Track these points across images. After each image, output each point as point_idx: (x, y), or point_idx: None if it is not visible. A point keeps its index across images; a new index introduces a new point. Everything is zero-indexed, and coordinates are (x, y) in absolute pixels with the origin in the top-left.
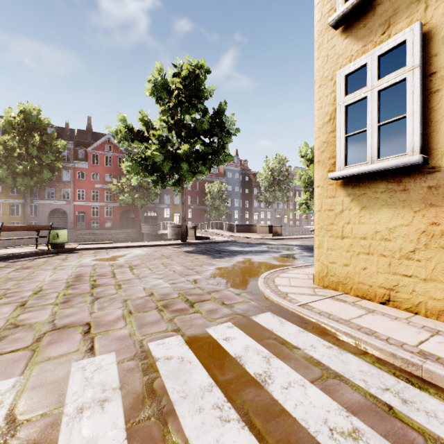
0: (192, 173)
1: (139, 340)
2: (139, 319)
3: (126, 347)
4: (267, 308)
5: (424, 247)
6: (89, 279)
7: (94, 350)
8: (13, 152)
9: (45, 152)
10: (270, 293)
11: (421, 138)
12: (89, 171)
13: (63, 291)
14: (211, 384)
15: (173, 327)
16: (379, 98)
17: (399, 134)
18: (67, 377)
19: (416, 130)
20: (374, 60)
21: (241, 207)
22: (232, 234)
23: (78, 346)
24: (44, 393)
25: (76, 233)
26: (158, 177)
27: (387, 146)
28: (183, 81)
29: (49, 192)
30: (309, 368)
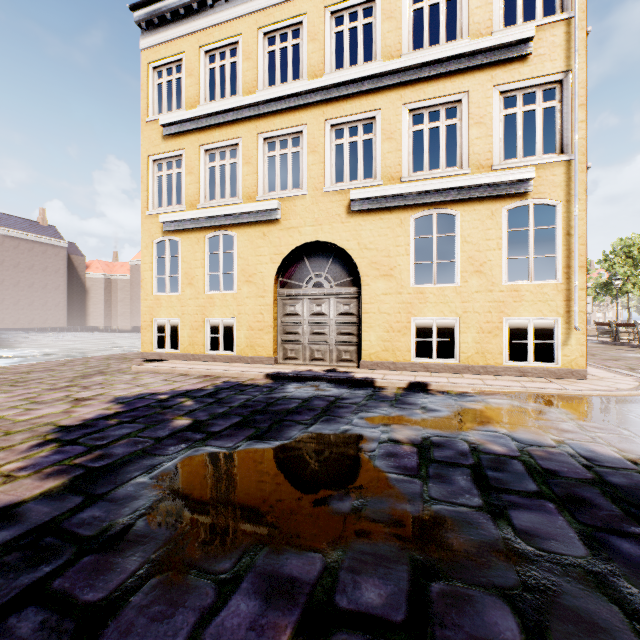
0: None
1: None
2: None
3: None
4: None
5: None
6: None
7: None
8: None
9: None
10: None
11: None
12: None
13: None
14: None
15: None
16: None
17: None
18: None
19: None
20: None
21: None
22: None
23: None
24: None
25: None
26: None
27: None
28: None
29: None
30: None
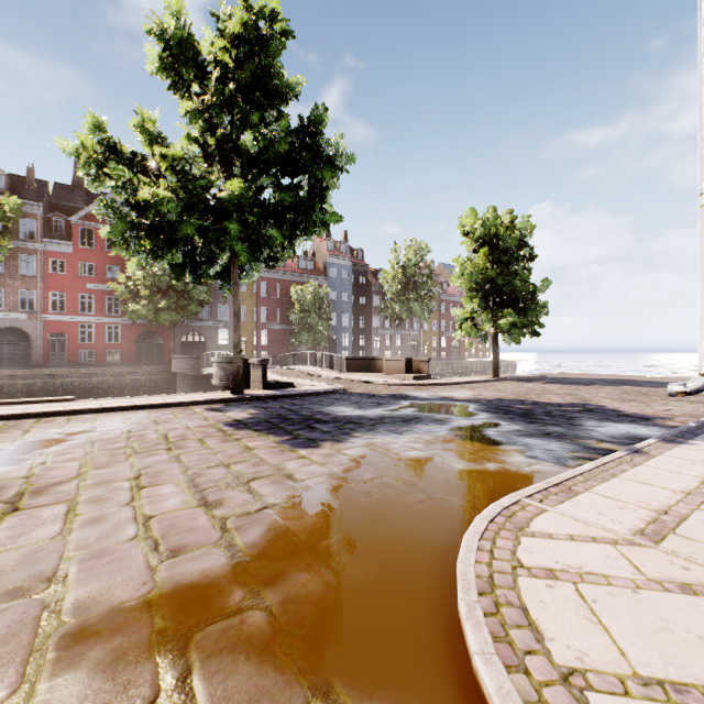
0: (250, 244)
1: None
2: None
3: None
4: None
5: None
6: None
7: None
8: None
9: None
10: None
11: None
12: (75, 259)
13: None
14: None
15: None
16: None
17: None
18: None
19: None
20: None
21: (353, 328)
22: (339, 374)
23: None
24: None
25: (41, 374)
26: (185, 259)
27: None
28: (233, 48)
29: None
30: None
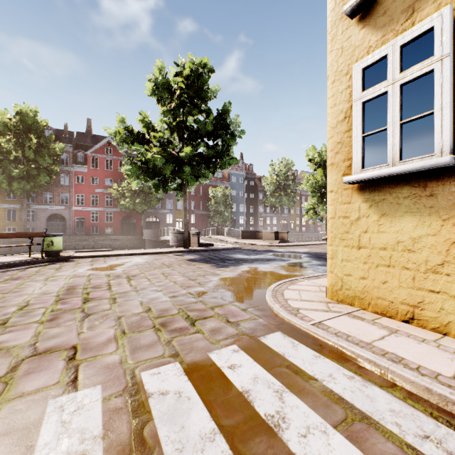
0: (195, 177)
1: (131, 369)
2: (132, 341)
3: (115, 379)
4: (277, 326)
5: (454, 260)
6: (82, 291)
7: (77, 383)
8: (9, 156)
9: (42, 155)
10: (280, 309)
11: (451, 137)
12: (89, 175)
13: (51, 306)
14: (214, 430)
15: (170, 352)
16: (402, 93)
17: (425, 132)
18: (40, 421)
19: (446, 128)
20: (396, 51)
21: (246, 213)
22: (237, 240)
23: (59, 377)
24: (9, 445)
25: (75, 239)
26: (159, 181)
27: (411, 146)
28: (185, 80)
29: (47, 197)
30: (330, 406)
